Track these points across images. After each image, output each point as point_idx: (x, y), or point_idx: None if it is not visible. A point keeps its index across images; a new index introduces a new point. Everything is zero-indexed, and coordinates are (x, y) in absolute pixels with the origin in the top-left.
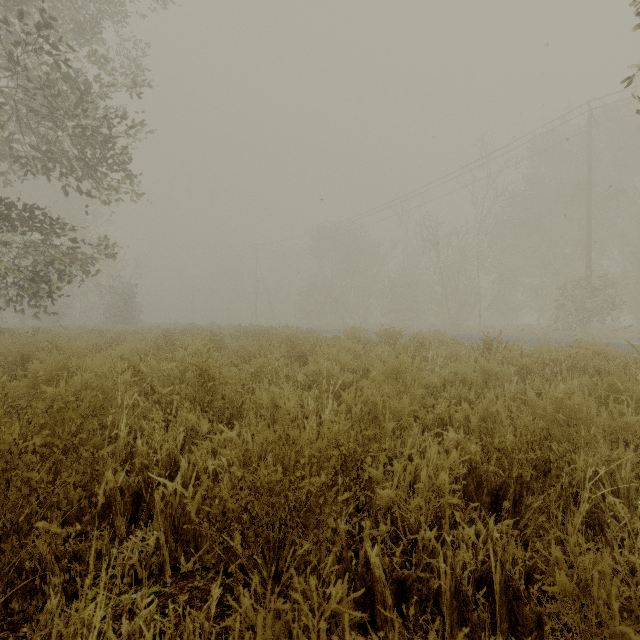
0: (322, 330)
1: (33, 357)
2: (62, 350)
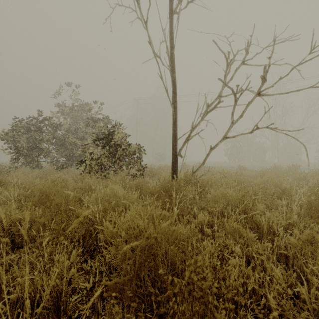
0: None
1: None
2: None
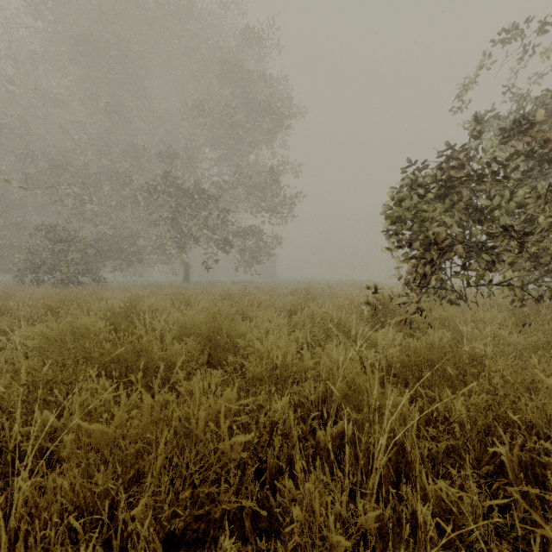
0: None
1: (274, 289)
2: (278, 287)
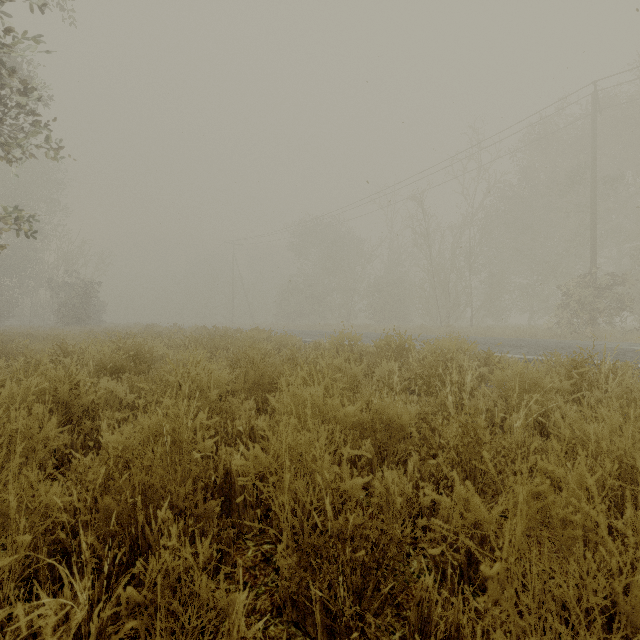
0: (302, 332)
1: None
2: None
